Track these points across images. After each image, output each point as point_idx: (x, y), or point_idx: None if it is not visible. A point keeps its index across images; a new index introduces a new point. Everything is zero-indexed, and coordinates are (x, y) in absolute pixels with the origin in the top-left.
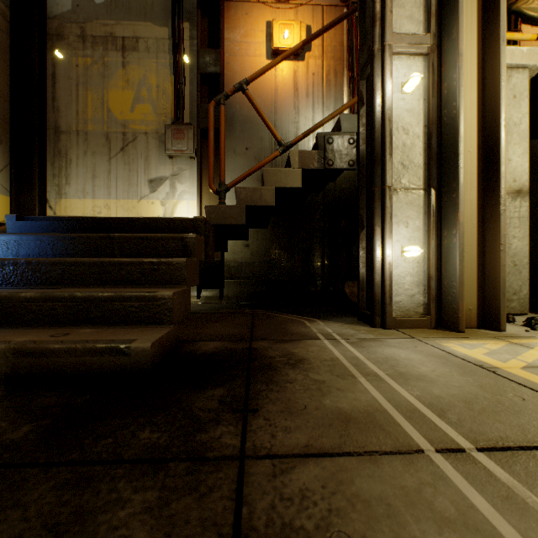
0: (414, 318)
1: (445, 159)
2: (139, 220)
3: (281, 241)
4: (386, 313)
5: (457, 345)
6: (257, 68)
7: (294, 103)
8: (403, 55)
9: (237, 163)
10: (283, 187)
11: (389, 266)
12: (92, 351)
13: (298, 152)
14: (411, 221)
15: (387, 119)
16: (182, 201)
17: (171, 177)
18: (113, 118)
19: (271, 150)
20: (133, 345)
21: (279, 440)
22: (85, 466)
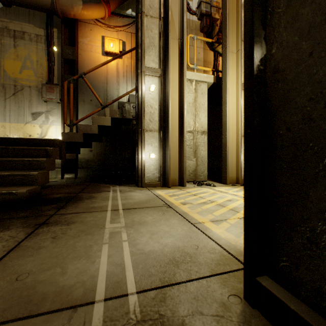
0: (154, 183)
1: (166, 119)
2: (23, 139)
3: (110, 149)
4: (142, 181)
5: (160, 191)
6: (97, 59)
7: (117, 79)
8: (150, 76)
9: (85, 107)
10: (102, 125)
11: (144, 161)
12: (1, 194)
13: (109, 109)
14: (153, 143)
15: (143, 102)
16: (53, 126)
17: (46, 112)
18: (8, 75)
19: (104, 102)
20: (18, 191)
21: (67, 212)
22: (1, 219)
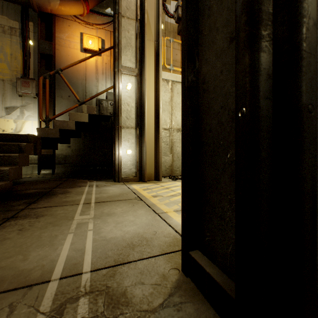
0: (131, 177)
1: (143, 117)
2: None
3: (89, 145)
4: (119, 176)
5: (136, 185)
6: (75, 55)
7: (96, 76)
8: (127, 75)
9: (63, 103)
10: (79, 121)
11: (120, 157)
12: None
13: (86, 106)
14: (130, 140)
15: (119, 99)
16: (29, 121)
17: (21, 107)
18: None
19: (83, 98)
20: None
21: (38, 206)
22: None
